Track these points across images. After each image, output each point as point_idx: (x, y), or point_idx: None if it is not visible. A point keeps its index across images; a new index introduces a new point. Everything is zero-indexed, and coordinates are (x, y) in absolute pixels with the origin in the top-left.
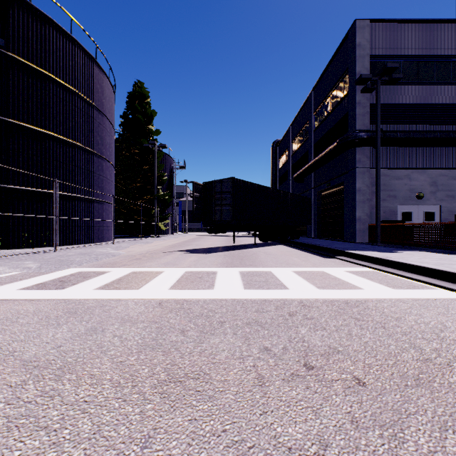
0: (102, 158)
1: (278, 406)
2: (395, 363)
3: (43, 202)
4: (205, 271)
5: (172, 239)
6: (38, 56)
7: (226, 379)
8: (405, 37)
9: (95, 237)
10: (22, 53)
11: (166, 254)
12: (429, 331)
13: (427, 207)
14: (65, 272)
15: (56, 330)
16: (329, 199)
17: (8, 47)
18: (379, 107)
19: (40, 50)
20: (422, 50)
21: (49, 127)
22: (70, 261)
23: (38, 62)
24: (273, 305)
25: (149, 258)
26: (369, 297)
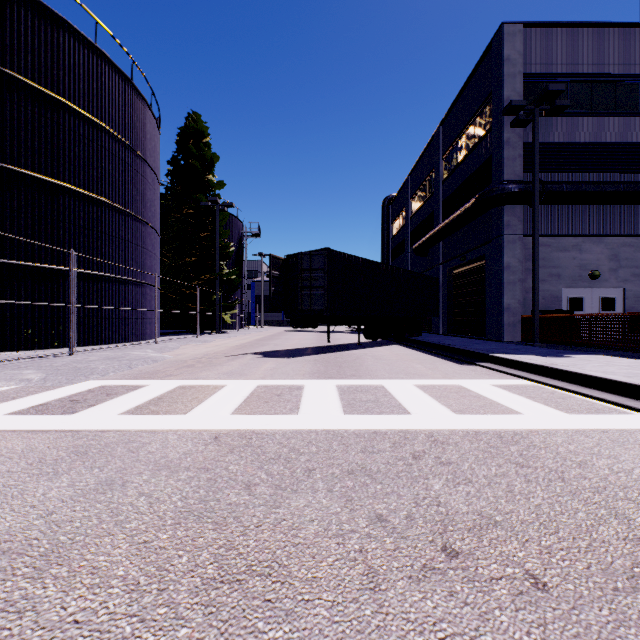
0: (141, 221)
1: (404, 632)
2: (591, 546)
3: (54, 284)
4: (286, 385)
5: (241, 336)
6: (48, 75)
7: (316, 576)
8: (574, 48)
9: (130, 334)
10: (24, 69)
11: (231, 358)
12: (635, 486)
13: (604, 291)
14: (81, 386)
15: (50, 485)
16: (464, 279)
17: (5, 61)
18: (536, 148)
19: (50, 66)
20: (597, 66)
21: (64, 176)
22: (90, 369)
23: (48, 83)
24: (389, 440)
25: (205, 365)
26: (532, 427)
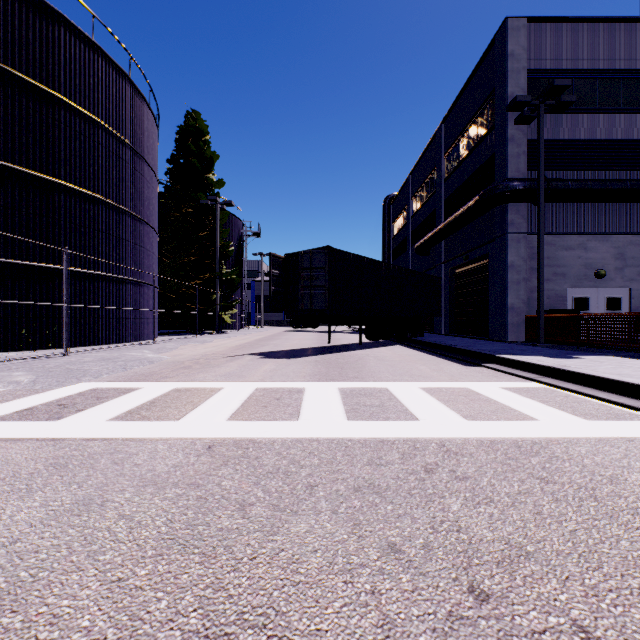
0: (139, 219)
1: None
2: None
3: (50, 283)
4: (286, 388)
5: (241, 336)
6: (43, 69)
7: (320, 629)
8: (579, 43)
9: (128, 334)
10: (19, 63)
11: (229, 359)
12: None
13: (610, 291)
14: (72, 389)
15: (21, 504)
16: (467, 278)
17: None
18: (542, 145)
19: (45, 61)
20: (603, 62)
21: (59, 173)
22: (82, 371)
23: (43, 77)
24: (397, 450)
25: (203, 367)
26: (551, 435)
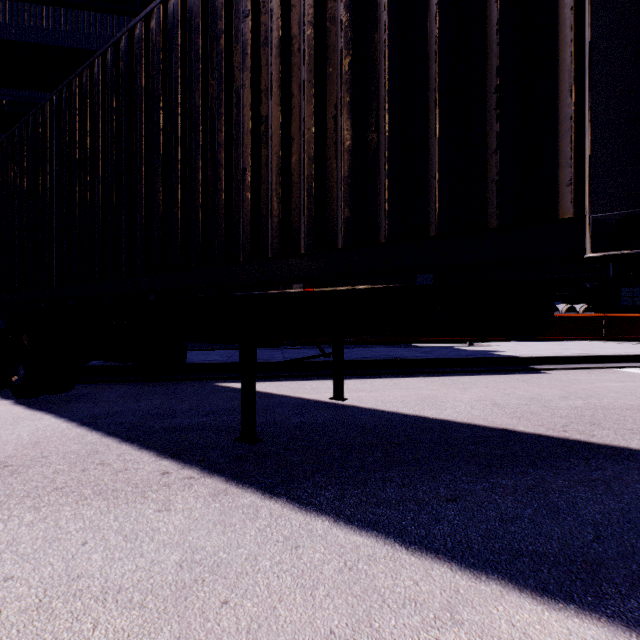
0: None
1: None
2: None
3: None
4: None
5: None
6: None
7: None
8: None
9: None
10: None
11: None
12: None
13: None
14: None
15: None
16: None
17: None
18: None
19: None
20: None
21: None
22: None
23: None
24: None
25: None
26: None
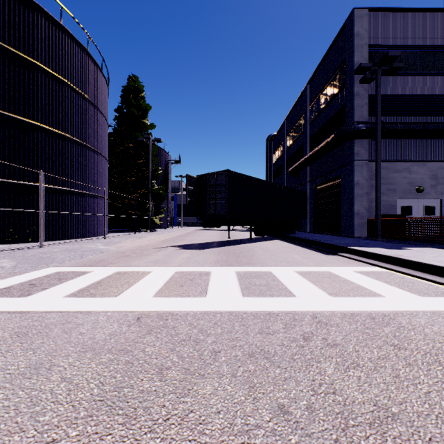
0: (95, 151)
1: None
2: None
3: (30, 196)
4: (197, 272)
5: (167, 233)
6: (26, 44)
7: None
8: (405, 26)
9: (86, 232)
10: (8, 40)
11: (157, 250)
12: None
13: (427, 201)
14: (41, 272)
15: None
16: (325, 193)
17: None
18: (379, 98)
19: (27, 38)
20: (422, 39)
21: (37, 117)
22: (51, 258)
23: (26, 50)
24: (281, 321)
25: (138, 255)
26: (396, 309)
